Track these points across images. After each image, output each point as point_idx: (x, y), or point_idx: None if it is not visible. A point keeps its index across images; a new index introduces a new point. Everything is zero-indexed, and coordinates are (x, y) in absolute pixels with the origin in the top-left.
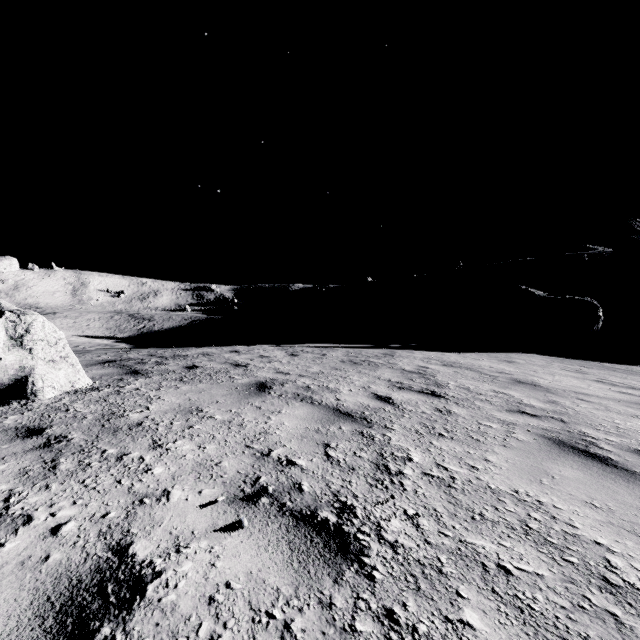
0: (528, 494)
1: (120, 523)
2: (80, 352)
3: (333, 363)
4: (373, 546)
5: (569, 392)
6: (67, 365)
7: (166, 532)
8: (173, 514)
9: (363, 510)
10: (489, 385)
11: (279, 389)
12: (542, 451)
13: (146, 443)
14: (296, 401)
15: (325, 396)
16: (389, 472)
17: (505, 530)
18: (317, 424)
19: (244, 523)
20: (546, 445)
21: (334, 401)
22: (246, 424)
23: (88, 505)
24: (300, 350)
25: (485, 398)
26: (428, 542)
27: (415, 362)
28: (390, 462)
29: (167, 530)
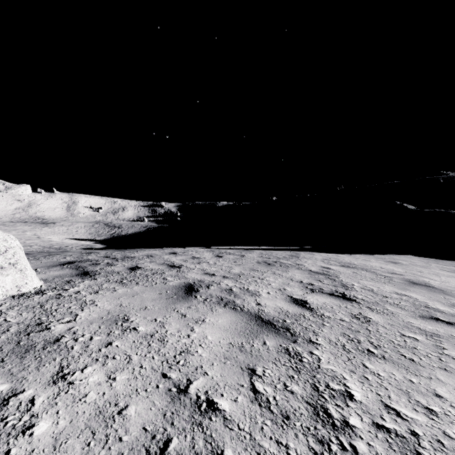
0: None
1: None
2: (53, 254)
3: (251, 264)
4: None
5: None
6: (15, 271)
7: None
8: None
9: None
10: (389, 286)
11: (205, 292)
12: None
13: (50, 372)
14: (220, 306)
15: (246, 300)
16: (332, 423)
17: None
18: (240, 338)
19: None
20: None
21: (255, 306)
22: (168, 339)
23: None
24: (224, 252)
25: (392, 301)
26: None
27: (317, 263)
28: (329, 402)
29: None
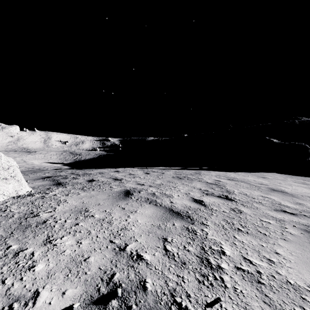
0: None
1: None
2: (36, 171)
3: (168, 178)
4: None
5: (305, 197)
6: (14, 181)
7: None
8: None
9: None
10: (257, 192)
11: (137, 195)
12: None
13: (41, 239)
14: (146, 203)
15: (164, 200)
16: (211, 266)
17: None
18: (159, 221)
19: None
20: None
21: (169, 203)
22: (113, 221)
23: None
24: (151, 170)
25: (258, 201)
26: None
27: (212, 177)
28: (210, 256)
29: None
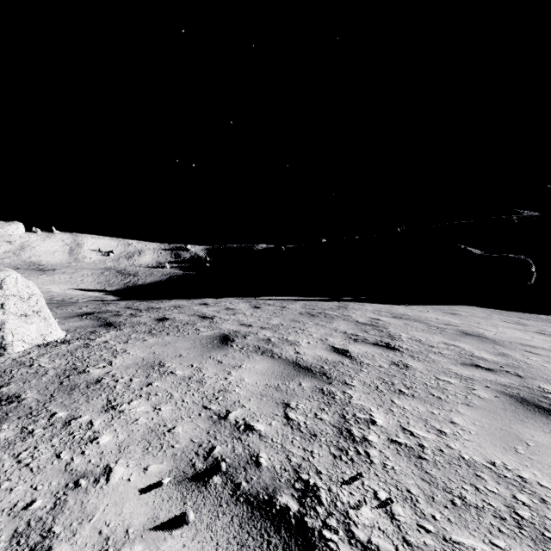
0: (507, 467)
1: (43, 517)
2: (65, 305)
3: (292, 315)
4: (342, 550)
5: (516, 344)
6: (39, 319)
7: (95, 531)
8: (109, 502)
9: (328, 493)
10: (439, 337)
11: (241, 342)
12: (507, 411)
13: (100, 404)
14: (257, 354)
15: (285, 349)
16: (353, 439)
17: (493, 521)
18: (277, 380)
19: (189, 518)
20: (509, 404)
21: (293, 354)
22: (206, 380)
23: (13, 490)
24: (262, 303)
25: (438, 351)
26: (407, 542)
27: (367, 314)
28: (353, 426)
29: (97, 528)
